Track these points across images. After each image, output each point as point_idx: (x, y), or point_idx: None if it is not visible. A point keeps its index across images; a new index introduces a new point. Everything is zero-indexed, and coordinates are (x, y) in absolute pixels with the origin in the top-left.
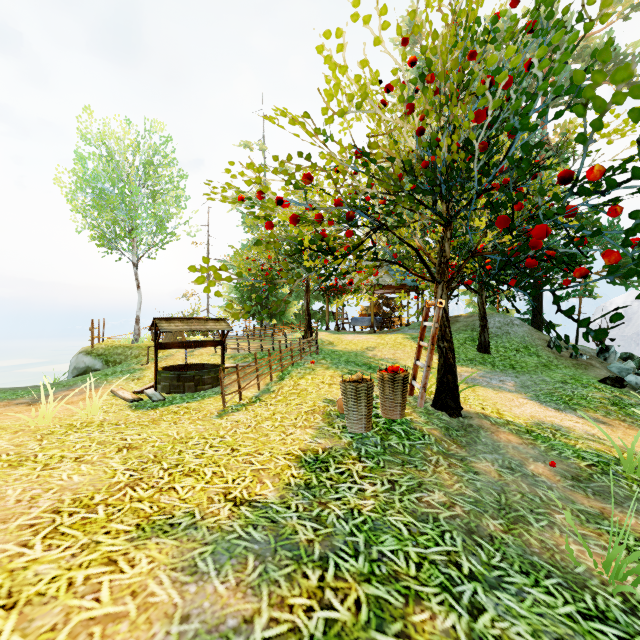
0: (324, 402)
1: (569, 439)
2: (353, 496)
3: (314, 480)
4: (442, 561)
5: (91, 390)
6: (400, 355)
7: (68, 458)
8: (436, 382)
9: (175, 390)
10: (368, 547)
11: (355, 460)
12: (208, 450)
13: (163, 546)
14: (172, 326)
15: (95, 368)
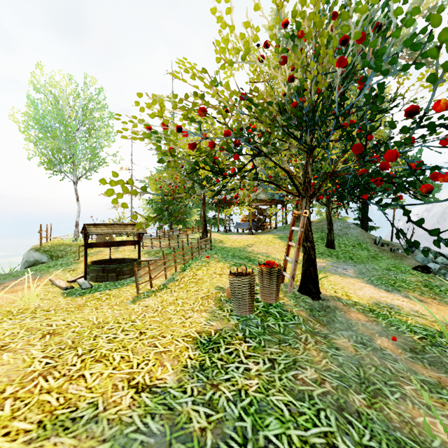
0: (216, 289)
1: (401, 316)
2: (240, 376)
3: (207, 361)
4: (321, 444)
5: (34, 280)
6: (271, 250)
7: None
8: (301, 273)
9: (100, 279)
10: (255, 433)
11: (241, 340)
12: (120, 334)
13: (60, 447)
14: (98, 230)
15: (42, 261)
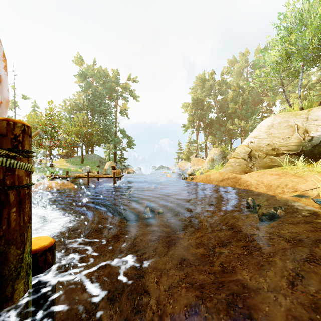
0: None
1: (67, 168)
2: None
3: None
4: None
5: None
6: (58, 163)
7: None
8: (49, 162)
9: None
10: None
11: None
12: None
13: None
14: None
15: None
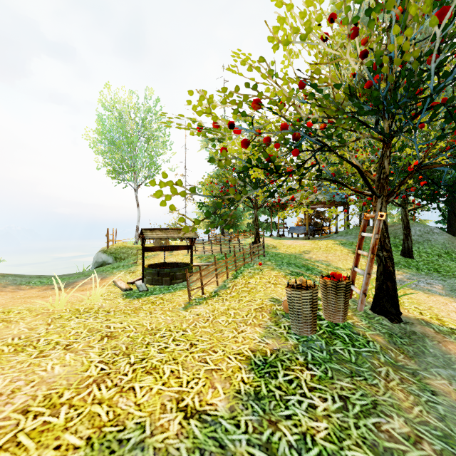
0: (270, 301)
1: None
2: (304, 414)
3: (263, 388)
4: None
5: (100, 280)
6: (332, 258)
7: (60, 345)
8: (375, 288)
9: (156, 283)
10: None
11: (302, 366)
12: (171, 344)
13: None
14: (154, 234)
15: (108, 262)
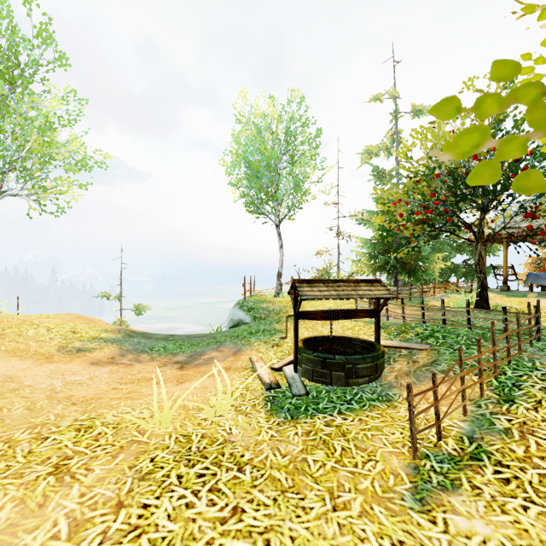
0: None
1: None
2: None
3: None
4: None
5: (234, 355)
6: None
7: None
8: None
9: (319, 379)
10: None
11: None
12: None
13: None
14: (315, 291)
15: (245, 321)
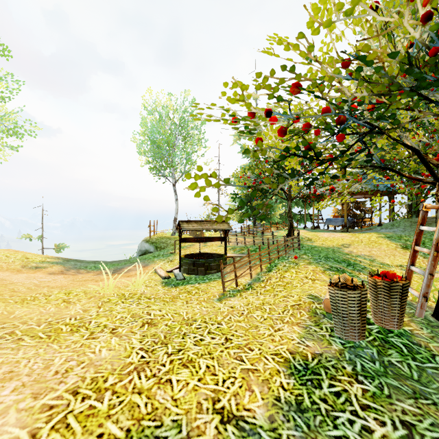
0: (309, 298)
1: None
2: (357, 438)
3: (306, 398)
4: None
5: (143, 267)
6: (376, 252)
7: (108, 328)
8: (438, 291)
9: (191, 272)
10: None
11: (351, 377)
12: (206, 336)
13: None
14: (190, 226)
15: (150, 251)
